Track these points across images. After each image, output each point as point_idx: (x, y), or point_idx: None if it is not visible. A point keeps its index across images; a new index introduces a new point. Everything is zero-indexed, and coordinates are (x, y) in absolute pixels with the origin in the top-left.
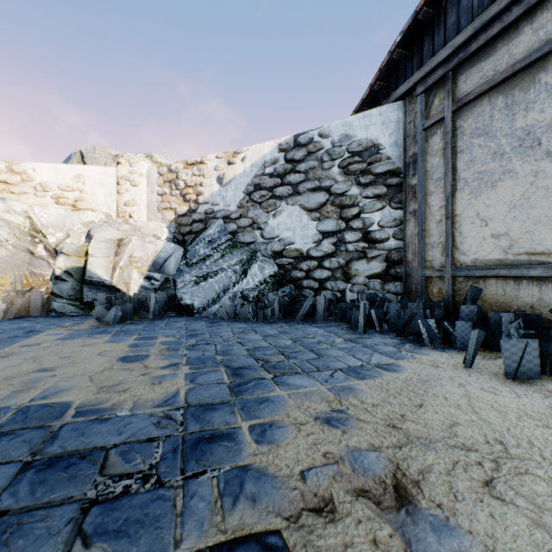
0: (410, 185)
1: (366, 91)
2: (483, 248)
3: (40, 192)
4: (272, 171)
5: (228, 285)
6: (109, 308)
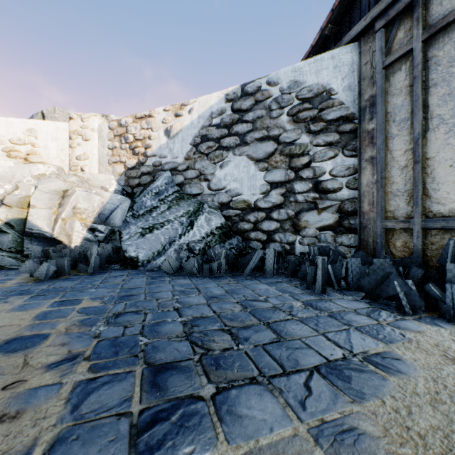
0: (367, 131)
1: (315, 37)
2: None
3: None
4: (219, 121)
5: (174, 237)
6: (43, 262)
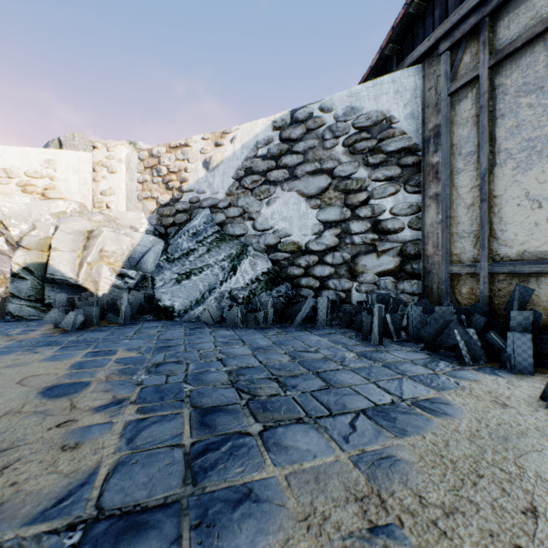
0: (431, 164)
1: (375, 57)
2: (535, 237)
3: (4, 179)
4: (265, 152)
5: (214, 284)
6: (69, 311)
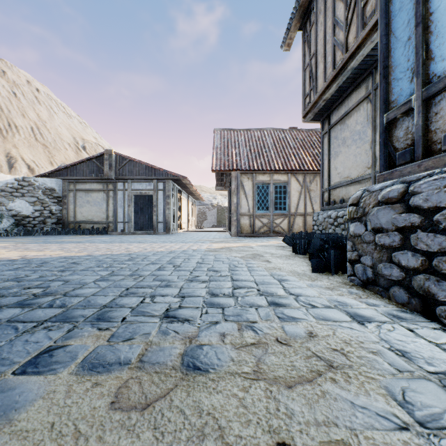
0: (65, 201)
1: (50, 172)
2: (82, 218)
3: None
4: (12, 186)
5: None
6: None
